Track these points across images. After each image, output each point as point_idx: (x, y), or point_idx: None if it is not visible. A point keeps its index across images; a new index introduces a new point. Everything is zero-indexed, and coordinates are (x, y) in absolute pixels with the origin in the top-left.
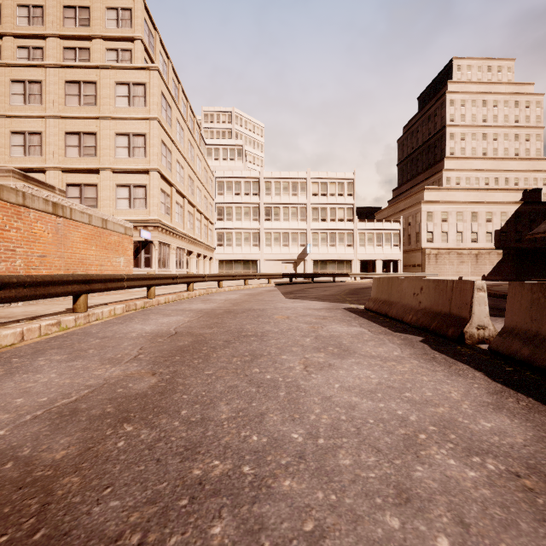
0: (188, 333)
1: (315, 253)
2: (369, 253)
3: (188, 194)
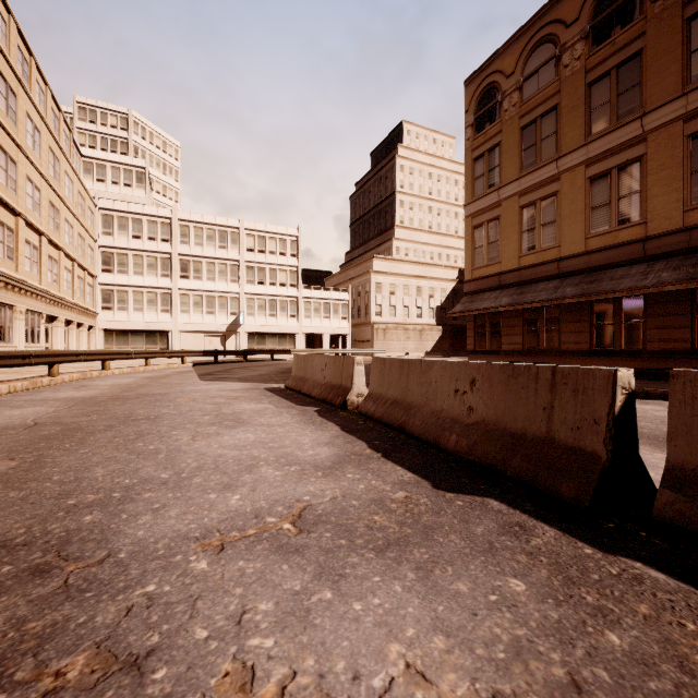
0: (54, 422)
1: (250, 324)
2: (316, 326)
3: (50, 229)
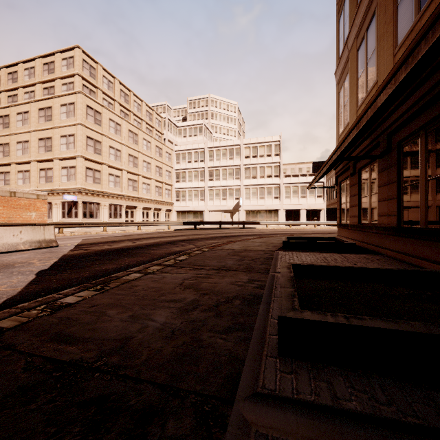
0: None
1: (247, 205)
2: (294, 204)
3: (129, 167)
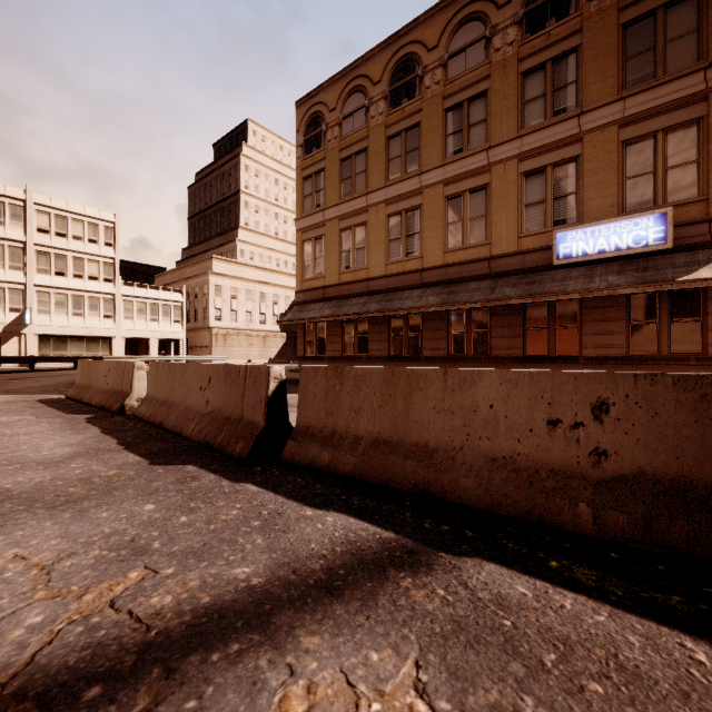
0: None
1: (43, 325)
2: (140, 329)
3: None
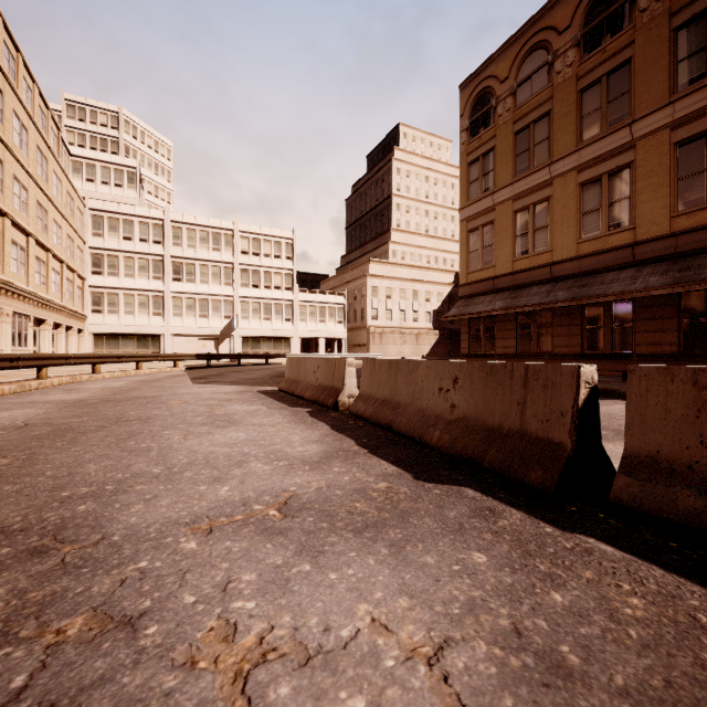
0: (45, 423)
1: (244, 328)
2: (312, 330)
3: (37, 230)
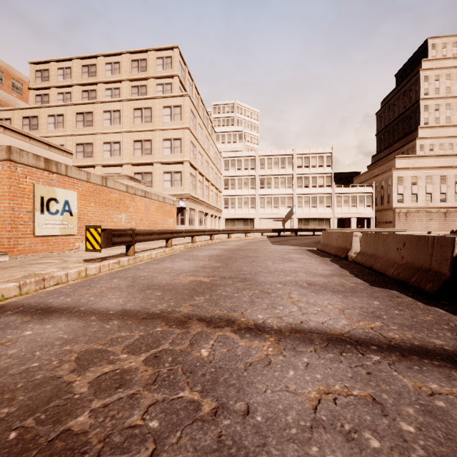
0: (223, 255)
1: (299, 213)
2: (345, 212)
3: (206, 173)
